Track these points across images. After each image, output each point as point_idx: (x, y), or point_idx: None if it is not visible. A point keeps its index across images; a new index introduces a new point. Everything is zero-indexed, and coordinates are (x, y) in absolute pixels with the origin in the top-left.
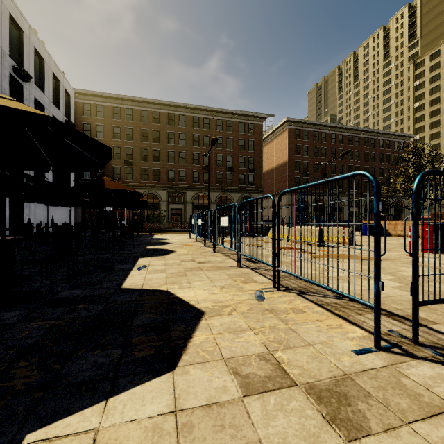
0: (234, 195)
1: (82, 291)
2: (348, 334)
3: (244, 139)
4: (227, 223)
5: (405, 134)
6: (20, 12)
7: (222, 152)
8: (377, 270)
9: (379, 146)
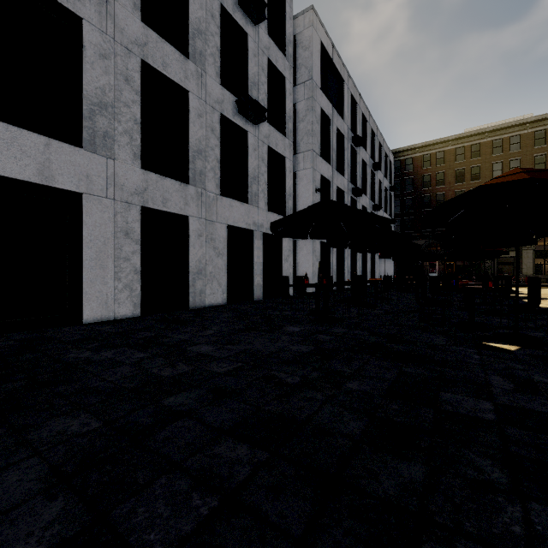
0: None
1: None
2: None
3: None
4: None
5: None
6: (374, 122)
7: None
8: None
9: None
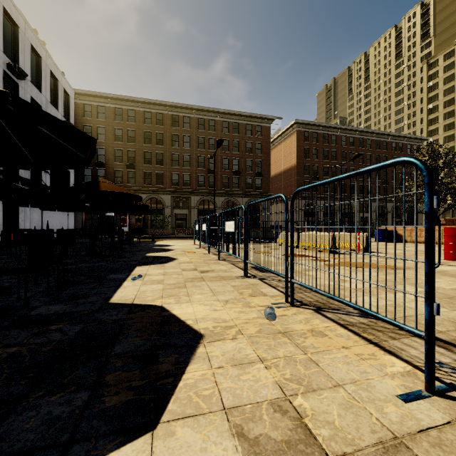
0: (240, 200)
1: (62, 306)
2: (386, 368)
3: (251, 141)
4: (232, 227)
5: (418, 136)
6: (15, 6)
7: (228, 155)
8: (430, 288)
9: (391, 148)
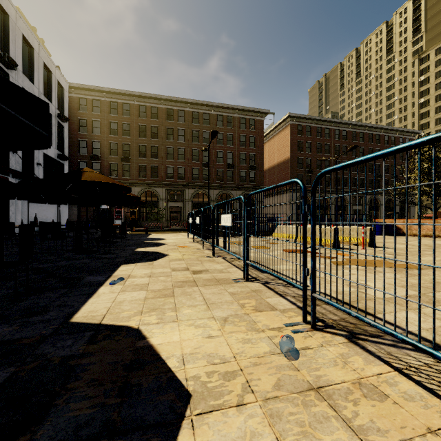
0: (234, 192)
1: (4, 328)
2: None
3: (245, 135)
4: (229, 221)
5: (411, 130)
6: None
7: (222, 148)
8: None
9: (384, 142)
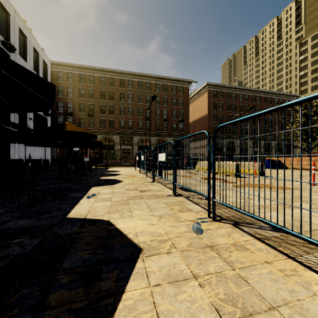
0: (168, 139)
1: (27, 220)
2: (312, 286)
3: (176, 97)
4: (164, 158)
5: (294, 94)
6: (7, 0)
7: (159, 107)
8: None
9: (274, 103)
